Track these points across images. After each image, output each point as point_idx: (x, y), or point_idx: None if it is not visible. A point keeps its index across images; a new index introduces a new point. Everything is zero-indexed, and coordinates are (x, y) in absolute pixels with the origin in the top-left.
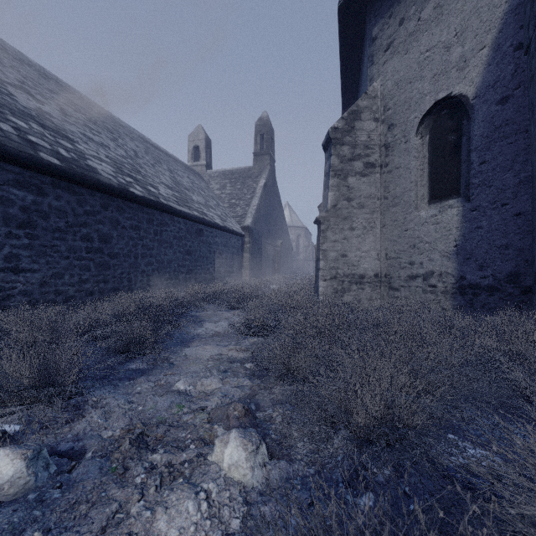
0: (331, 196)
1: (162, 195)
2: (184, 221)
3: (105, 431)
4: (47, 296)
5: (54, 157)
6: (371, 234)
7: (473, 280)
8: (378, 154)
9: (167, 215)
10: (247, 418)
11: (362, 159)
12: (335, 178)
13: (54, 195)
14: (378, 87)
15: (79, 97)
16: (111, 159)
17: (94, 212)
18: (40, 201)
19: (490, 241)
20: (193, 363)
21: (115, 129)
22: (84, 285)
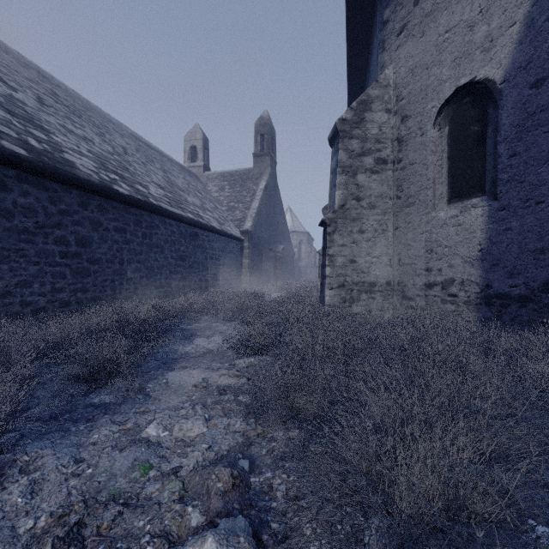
0: (338, 195)
1: (153, 195)
2: (177, 224)
3: (24, 519)
4: (11, 308)
5: (21, 146)
6: (382, 237)
7: (501, 289)
8: (391, 149)
9: (158, 217)
10: (236, 491)
11: (372, 154)
12: (343, 175)
13: (20, 191)
14: (391, 75)
15: (63, 89)
16: (94, 154)
17: (70, 211)
18: (2, 197)
19: (522, 245)
20: (175, 394)
21: (104, 124)
22: (57, 294)
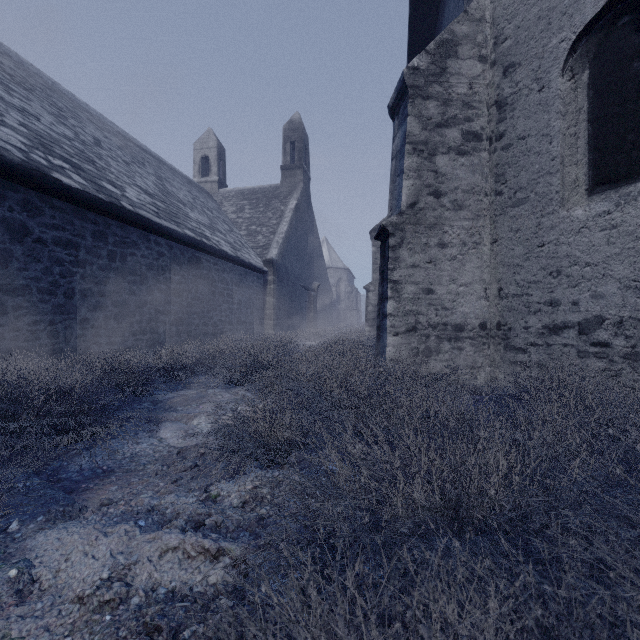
0: (407, 187)
1: (129, 199)
2: (168, 243)
3: None
4: None
5: None
6: (474, 254)
7: None
8: (486, 118)
9: (136, 230)
10: None
11: (459, 125)
12: (414, 156)
13: None
14: (487, 3)
15: (16, 61)
16: (33, 130)
17: None
18: None
19: None
20: None
21: (72, 110)
22: None
